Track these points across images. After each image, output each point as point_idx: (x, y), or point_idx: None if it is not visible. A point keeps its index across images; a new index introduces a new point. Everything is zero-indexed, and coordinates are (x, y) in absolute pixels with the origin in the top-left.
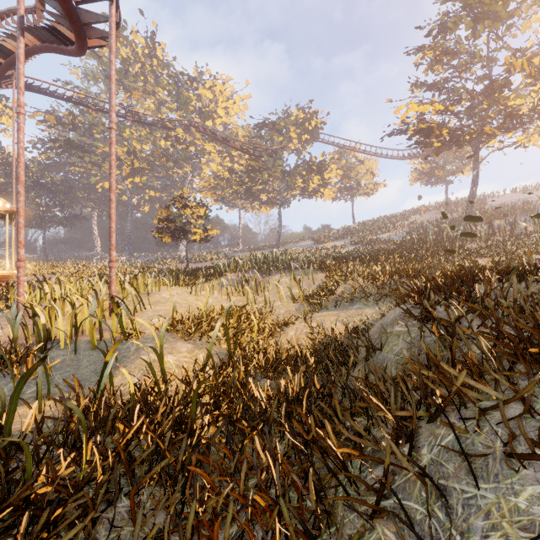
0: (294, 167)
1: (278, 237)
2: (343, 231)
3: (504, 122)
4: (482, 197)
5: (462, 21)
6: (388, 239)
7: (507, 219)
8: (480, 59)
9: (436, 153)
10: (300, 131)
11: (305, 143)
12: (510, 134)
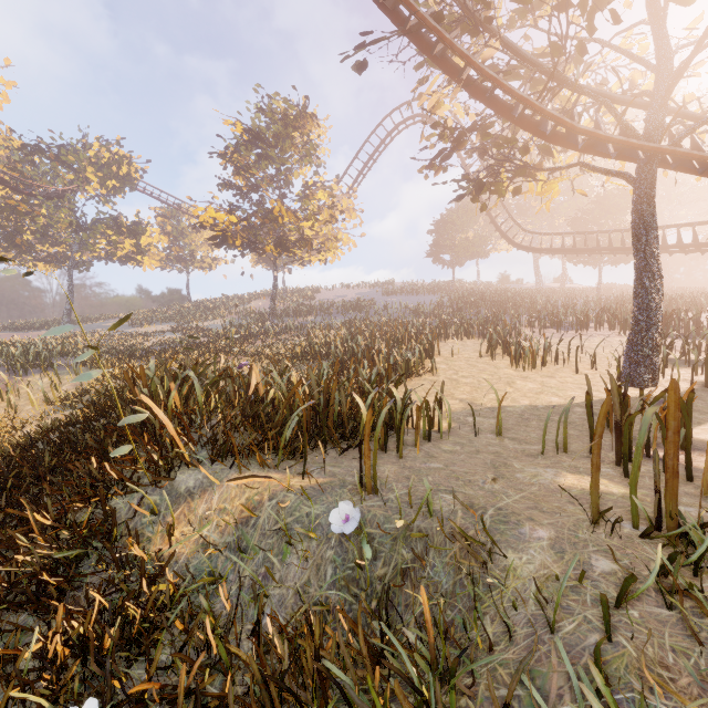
0: (93, 222)
1: (66, 313)
2: (172, 311)
3: (275, 248)
4: (317, 288)
5: (250, 153)
6: (210, 328)
7: (297, 321)
8: (272, 185)
9: (242, 255)
10: (104, 174)
11: (113, 190)
12: (302, 249)
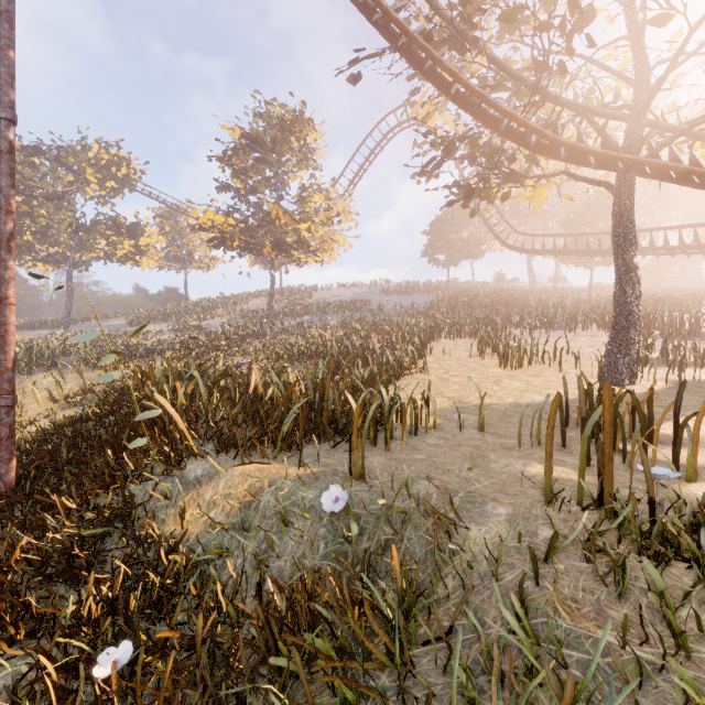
0: (93, 223)
1: (66, 313)
2: (170, 311)
3: (273, 250)
4: (314, 288)
5: (248, 157)
6: (209, 328)
7: (294, 320)
8: (269, 187)
9: (240, 256)
10: (104, 175)
11: (112, 191)
12: (299, 251)
